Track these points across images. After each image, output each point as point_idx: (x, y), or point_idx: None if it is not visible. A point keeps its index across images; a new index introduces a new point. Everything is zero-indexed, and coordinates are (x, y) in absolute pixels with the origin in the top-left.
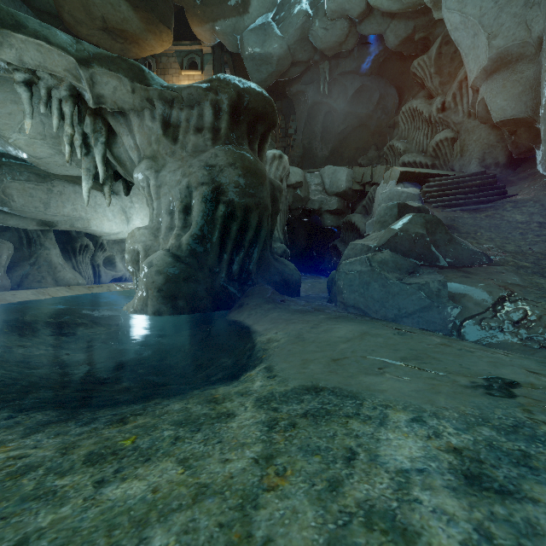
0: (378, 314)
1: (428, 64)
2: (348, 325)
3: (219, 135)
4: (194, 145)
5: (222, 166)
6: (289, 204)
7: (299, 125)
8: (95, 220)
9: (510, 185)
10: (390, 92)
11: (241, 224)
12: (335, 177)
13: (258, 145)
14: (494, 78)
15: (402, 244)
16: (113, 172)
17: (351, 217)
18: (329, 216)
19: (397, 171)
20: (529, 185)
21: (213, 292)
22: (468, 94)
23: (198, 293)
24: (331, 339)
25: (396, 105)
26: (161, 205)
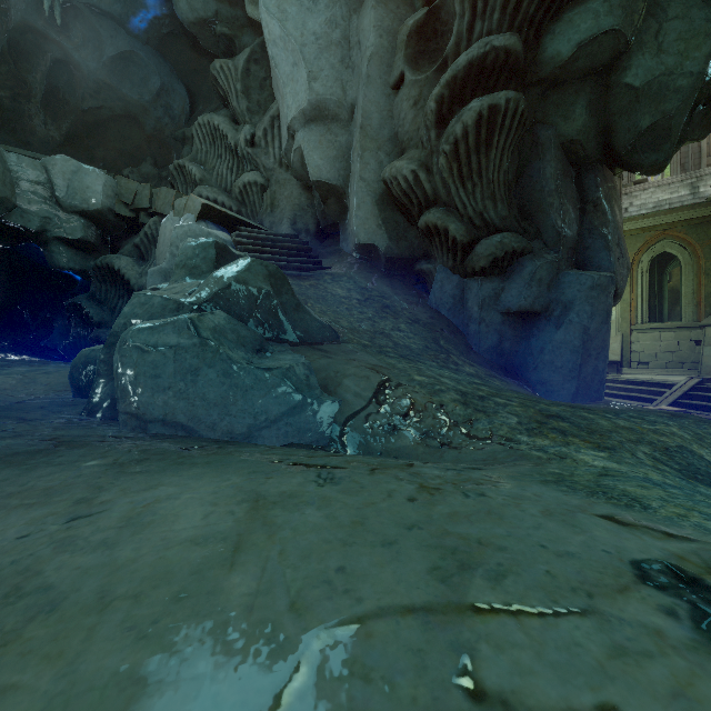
0: (217, 429)
1: (234, 75)
2: (190, 480)
3: None
4: None
5: None
6: None
7: None
8: None
9: (322, 257)
10: (178, 89)
11: None
12: (80, 180)
13: None
14: (312, 129)
15: (238, 303)
16: None
17: (114, 259)
18: (66, 249)
19: (199, 201)
20: (339, 260)
21: None
22: (281, 138)
23: None
24: (176, 563)
25: (187, 112)
26: None
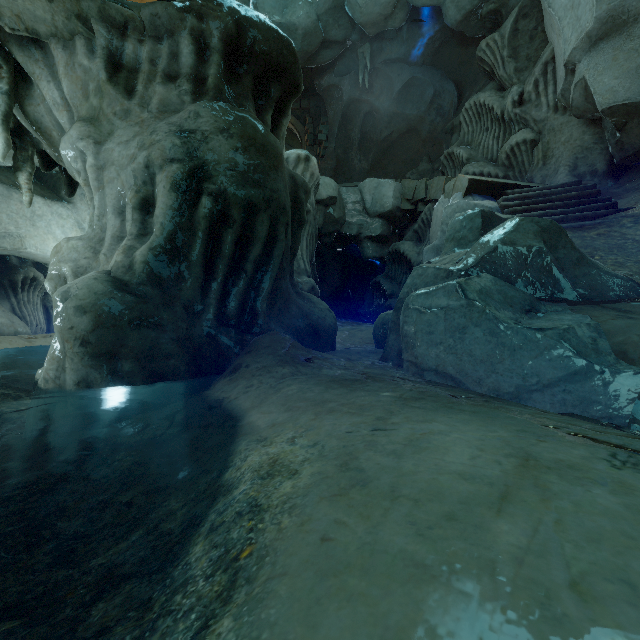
0: (483, 385)
1: (500, 44)
2: (458, 423)
3: (205, 87)
4: (163, 101)
5: (206, 133)
6: (319, 226)
7: (331, 130)
8: (34, 238)
9: (617, 198)
10: (447, 88)
11: (240, 233)
12: (379, 192)
13: (271, 119)
14: (600, 49)
15: (504, 265)
16: (41, 156)
17: (400, 245)
18: (371, 244)
19: (465, 179)
20: None
21: (191, 345)
22: (555, 81)
23: (161, 348)
24: (446, 488)
25: (454, 104)
26: (106, 199)
